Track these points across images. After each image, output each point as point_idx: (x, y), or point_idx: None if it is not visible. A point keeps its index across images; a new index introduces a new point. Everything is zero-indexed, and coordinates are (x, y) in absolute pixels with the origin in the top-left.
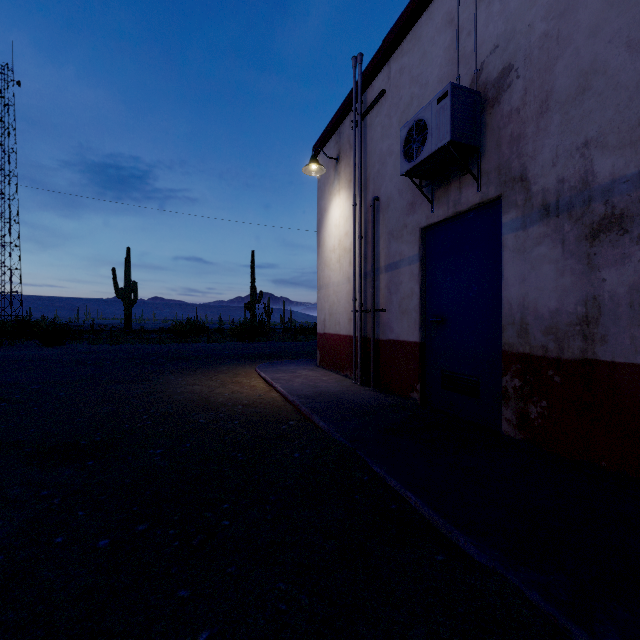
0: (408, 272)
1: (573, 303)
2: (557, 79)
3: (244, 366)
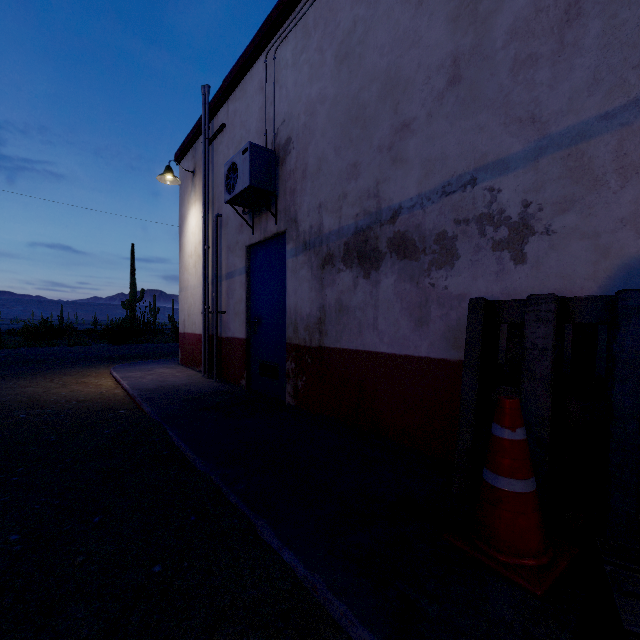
0: (239, 281)
1: (316, 309)
2: (310, 157)
3: (98, 367)
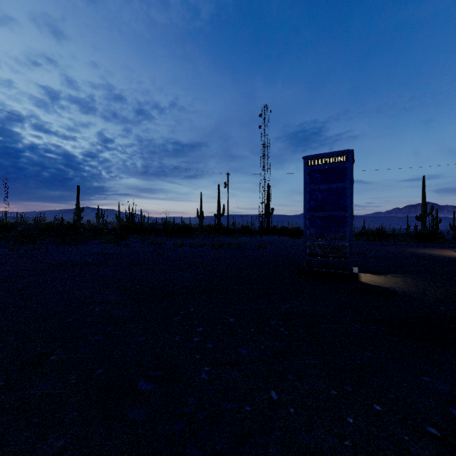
0: None
1: None
2: None
3: (444, 249)
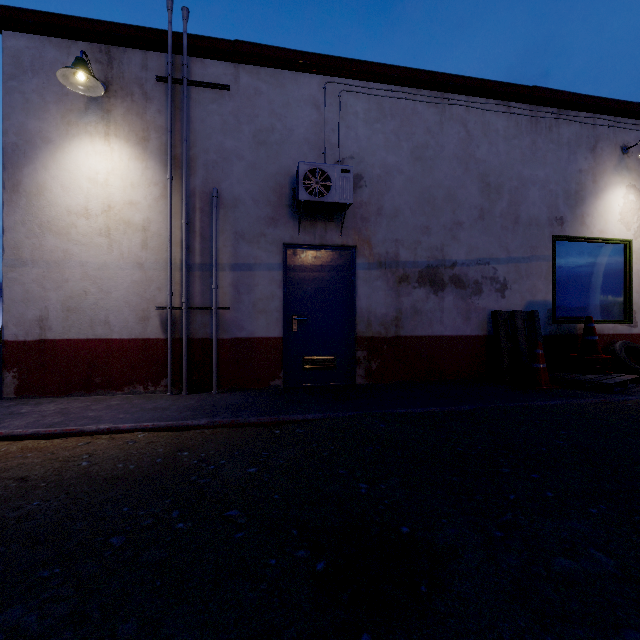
0: (268, 276)
1: (392, 311)
2: (385, 203)
3: None
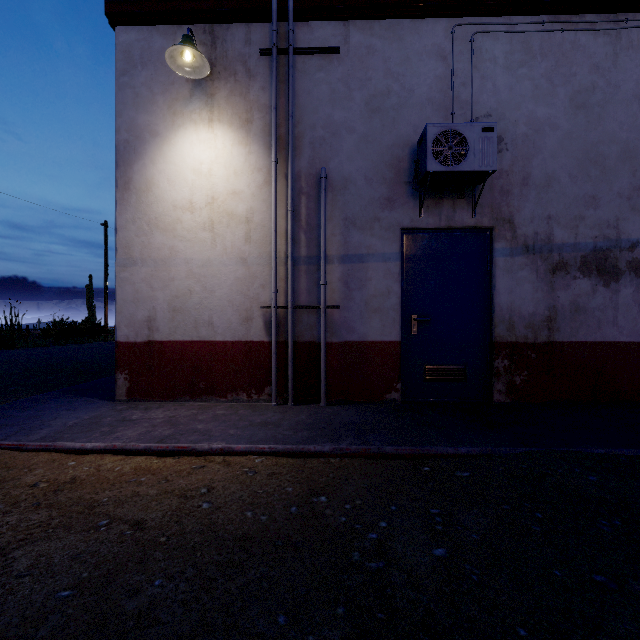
0: (383, 269)
1: (543, 309)
2: (533, 169)
3: None
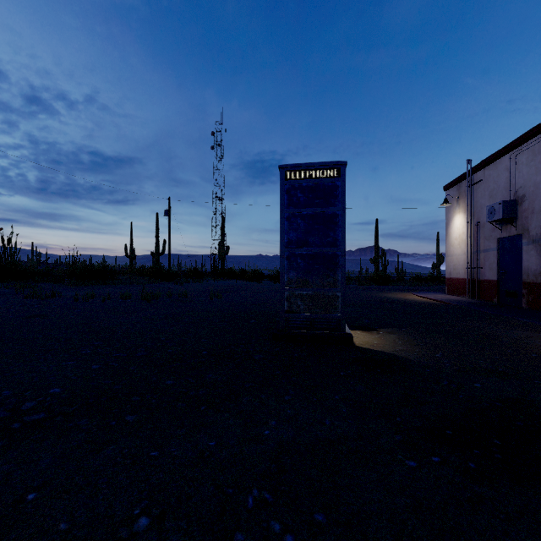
0: (492, 254)
1: (538, 268)
2: (535, 205)
3: (405, 293)
